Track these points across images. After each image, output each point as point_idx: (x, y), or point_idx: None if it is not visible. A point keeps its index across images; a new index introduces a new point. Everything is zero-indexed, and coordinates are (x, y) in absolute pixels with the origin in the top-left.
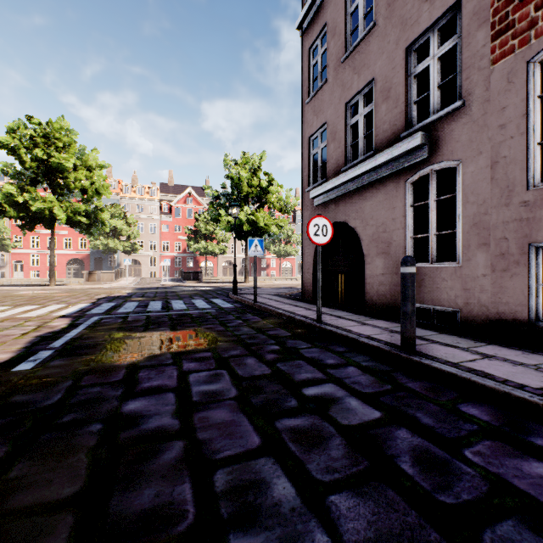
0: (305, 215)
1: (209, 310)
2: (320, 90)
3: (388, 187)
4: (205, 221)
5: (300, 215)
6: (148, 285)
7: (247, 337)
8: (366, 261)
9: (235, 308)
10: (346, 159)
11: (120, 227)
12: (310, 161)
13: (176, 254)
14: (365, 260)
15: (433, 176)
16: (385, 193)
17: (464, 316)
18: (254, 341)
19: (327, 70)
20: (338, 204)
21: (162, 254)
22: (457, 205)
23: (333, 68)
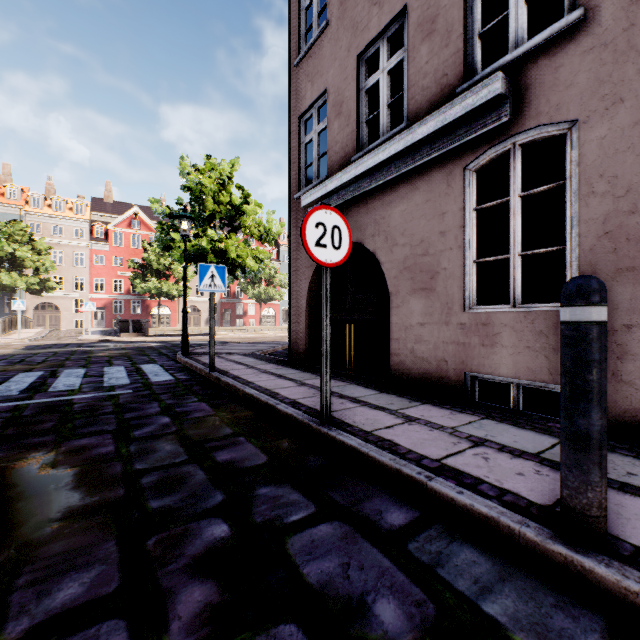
0: (293, 234)
1: (118, 392)
2: (317, 41)
3: (432, 181)
4: (158, 251)
5: (286, 250)
6: (55, 340)
7: (156, 481)
8: (392, 303)
9: (173, 383)
10: (359, 144)
11: (22, 255)
12: (301, 153)
13: (115, 296)
14: (391, 302)
15: (518, 155)
16: (427, 190)
17: None
18: (169, 501)
19: (329, 8)
20: (345, 214)
21: (94, 295)
22: (568, 201)
23: (338, 3)
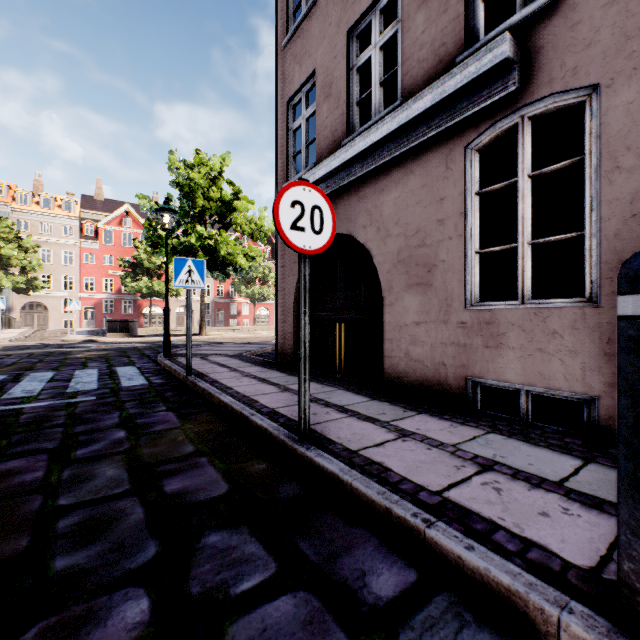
0: None
1: (79, 399)
2: (305, 19)
3: (429, 163)
4: (149, 250)
5: None
6: (37, 341)
7: (76, 525)
8: (385, 300)
9: (145, 388)
10: (349, 128)
11: (8, 253)
12: (289, 141)
13: (105, 295)
14: (384, 299)
15: (527, 129)
16: (423, 173)
17: (607, 411)
18: (81, 559)
19: None
20: (335, 203)
21: (83, 294)
22: (587, 180)
23: None
